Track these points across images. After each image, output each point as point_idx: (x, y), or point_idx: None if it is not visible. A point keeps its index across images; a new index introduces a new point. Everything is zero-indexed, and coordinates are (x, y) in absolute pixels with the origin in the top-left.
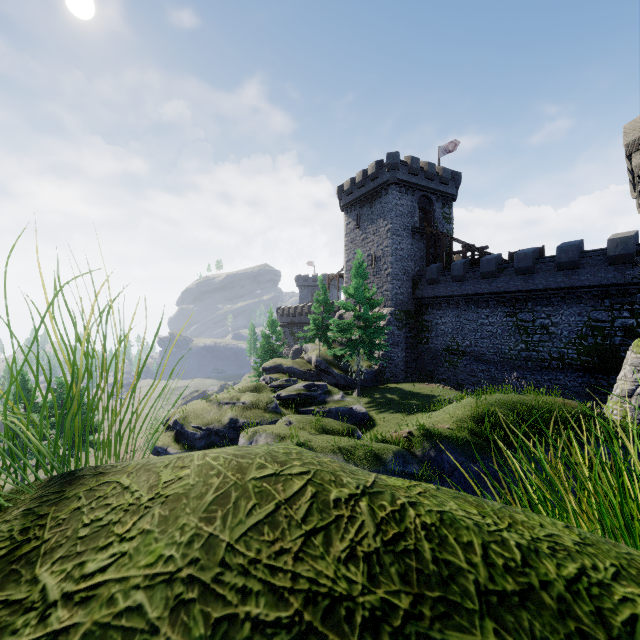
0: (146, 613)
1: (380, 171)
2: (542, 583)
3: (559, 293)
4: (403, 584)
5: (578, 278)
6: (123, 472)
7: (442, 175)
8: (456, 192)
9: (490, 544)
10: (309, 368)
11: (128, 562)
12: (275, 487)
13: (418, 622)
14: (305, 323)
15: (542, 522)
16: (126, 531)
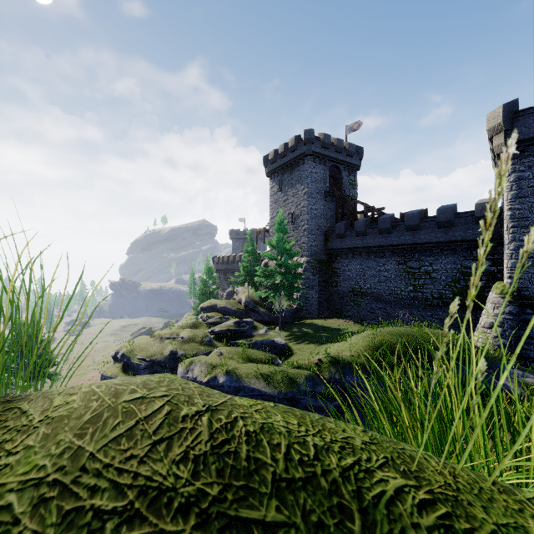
0: (14, 510)
1: (298, 144)
2: (324, 472)
3: (439, 246)
4: (219, 478)
5: (453, 234)
6: (26, 400)
7: (348, 149)
8: (360, 163)
9: (294, 446)
10: (239, 307)
11: (9, 472)
12: (139, 409)
13: (222, 505)
14: (237, 270)
15: (346, 428)
16: (14, 448)
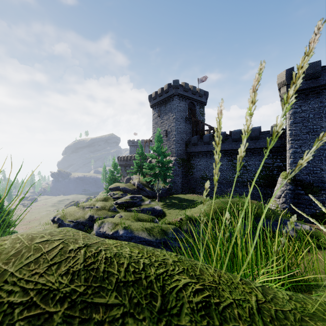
0: None
1: (170, 89)
2: (146, 277)
3: (251, 151)
4: (85, 283)
5: (259, 144)
6: None
7: (199, 92)
8: (206, 101)
9: (132, 264)
10: (134, 188)
11: None
12: (44, 247)
13: (85, 296)
14: (132, 164)
15: (166, 254)
16: None
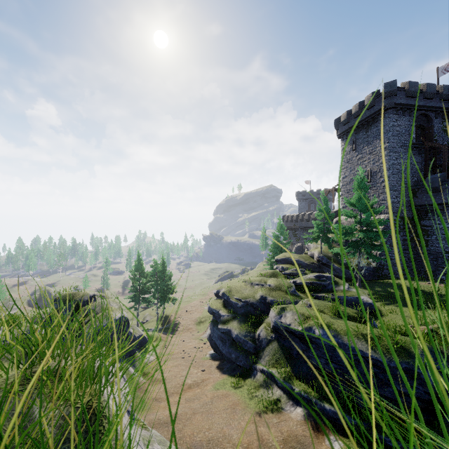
0: None
1: (376, 100)
2: None
3: None
4: None
5: None
6: None
7: (442, 92)
8: None
9: None
10: (312, 261)
11: None
12: None
13: None
14: (305, 227)
15: None
16: None
